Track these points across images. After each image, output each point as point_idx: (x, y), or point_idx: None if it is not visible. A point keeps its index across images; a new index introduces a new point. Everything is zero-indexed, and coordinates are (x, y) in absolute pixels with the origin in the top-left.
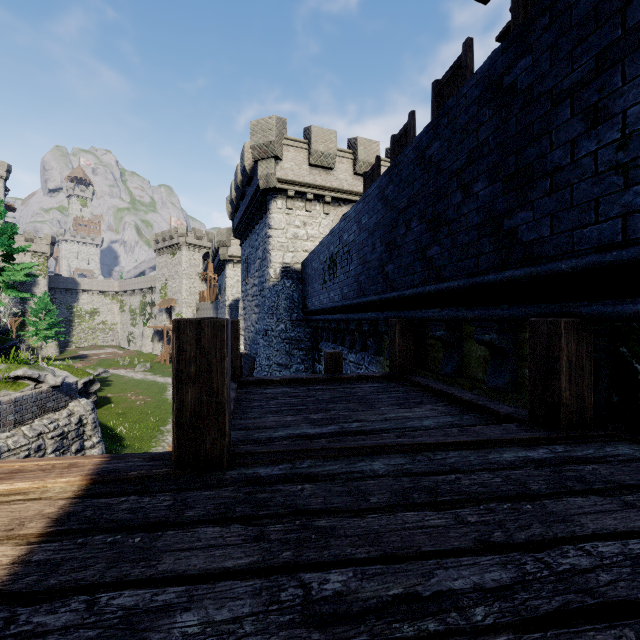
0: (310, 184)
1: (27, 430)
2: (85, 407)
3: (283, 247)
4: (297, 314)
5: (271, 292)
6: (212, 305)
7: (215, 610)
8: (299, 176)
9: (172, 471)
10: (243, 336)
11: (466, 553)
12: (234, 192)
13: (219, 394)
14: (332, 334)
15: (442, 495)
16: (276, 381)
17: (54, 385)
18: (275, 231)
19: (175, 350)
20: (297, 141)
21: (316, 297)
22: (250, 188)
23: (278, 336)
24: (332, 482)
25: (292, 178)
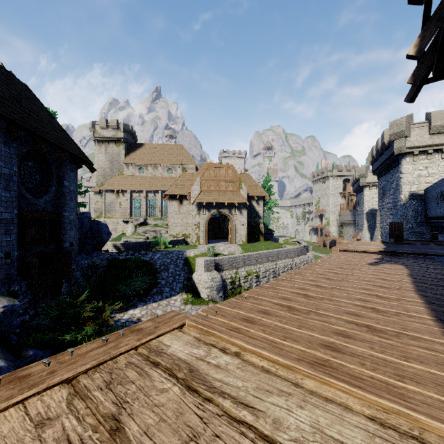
0: (430, 145)
1: (300, 259)
2: (312, 255)
3: (410, 183)
4: (420, 219)
5: (402, 207)
6: (350, 212)
7: (407, 246)
8: (422, 142)
9: (394, 243)
10: (380, 231)
11: (439, 247)
12: (374, 151)
13: (401, 233)
14: (443, 229)
15: (442, 246)
16: (409, 240)
17: (304, 245)
18: (404, 175)
19: (394, 226)
20: (420, 123)
21: (433, 210)
22: (387, 151)
23: (407, 231)
24: (422, 245)
25: (416, 145)
